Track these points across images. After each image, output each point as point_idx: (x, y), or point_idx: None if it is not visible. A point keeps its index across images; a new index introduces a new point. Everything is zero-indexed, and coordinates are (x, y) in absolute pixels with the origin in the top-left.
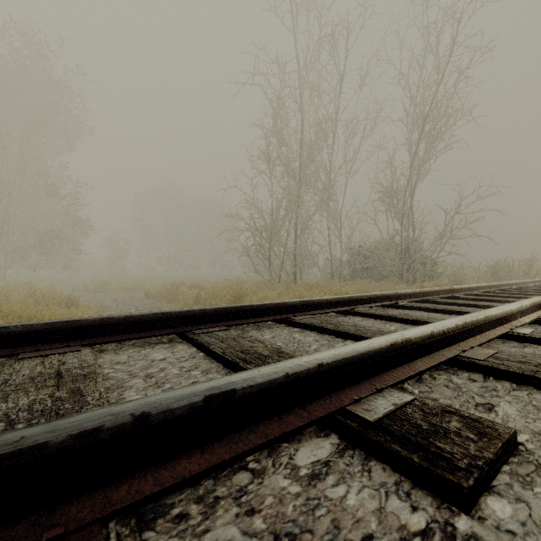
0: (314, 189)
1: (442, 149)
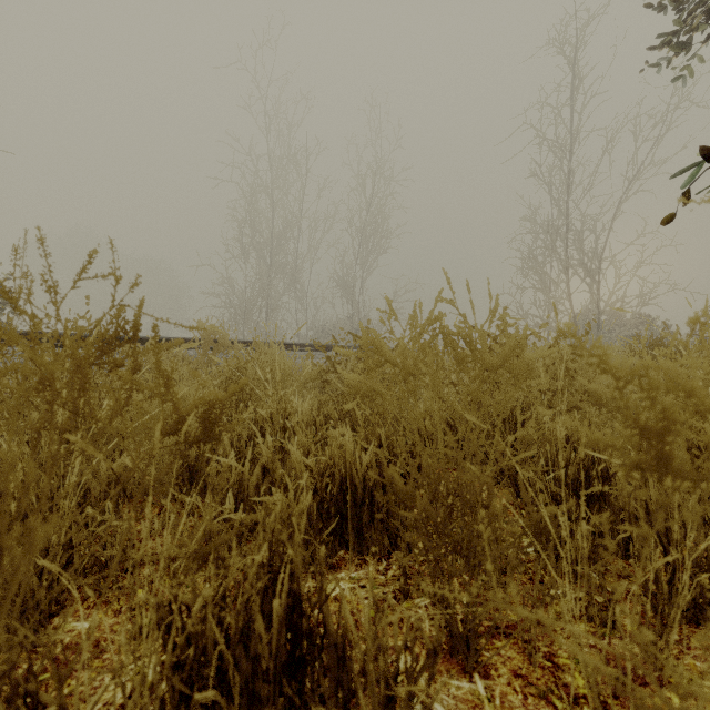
0: (283, 274)
1: (384, 251)
